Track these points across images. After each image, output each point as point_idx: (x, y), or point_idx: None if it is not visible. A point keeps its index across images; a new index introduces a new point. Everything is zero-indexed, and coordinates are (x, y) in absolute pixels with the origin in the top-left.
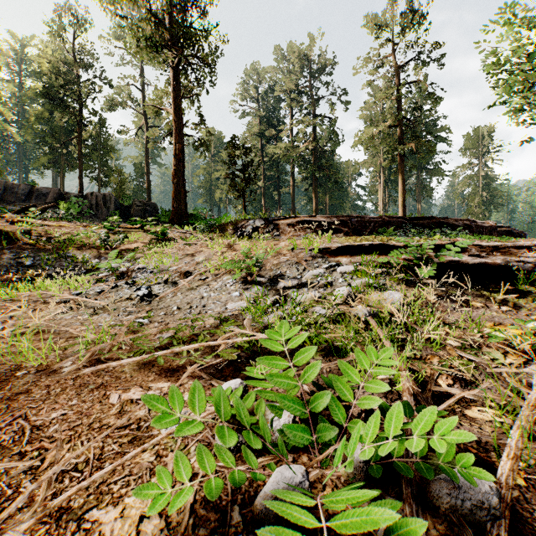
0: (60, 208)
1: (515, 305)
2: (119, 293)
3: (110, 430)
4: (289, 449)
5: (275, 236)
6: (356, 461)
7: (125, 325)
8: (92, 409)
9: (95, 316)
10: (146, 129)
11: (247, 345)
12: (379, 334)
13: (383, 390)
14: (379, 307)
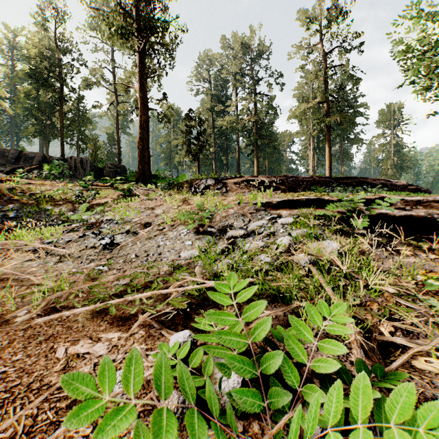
0: (44, 169)
1: None
2: (85, 242)
3: (47, 394)
4: (238, 414)
5: (223, 193)
6: (313, 435)
7: (84, 273)
8: (36, 365)
9: (59, 264)
10: (117, 104)
11: (197, 293)
12: (321, 281)
13: (340, 352)
14: (319, 256)
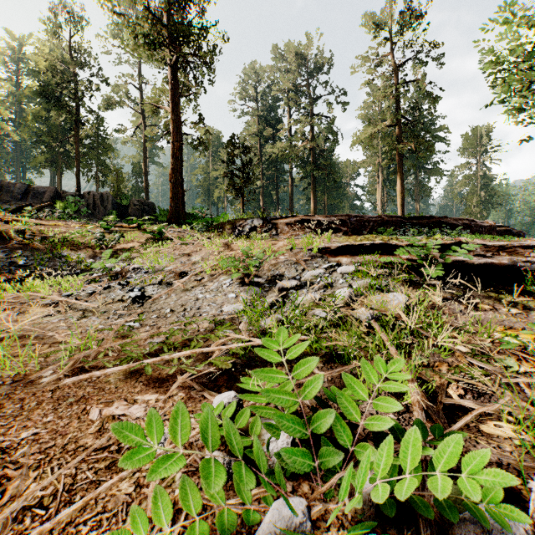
0: (57, 207)
1: (524, 307)
2: (111, 294)
3: (85, 454)
4: (288, 476)
5: (273, 236)
6: (365, 493)
7: (113, 329)
8: (69, 426)
9: (83, 320)
10: (144, 128)
11: (243, 352)
12: (384, 339)
13: (394, 410)
14: (383, 310)
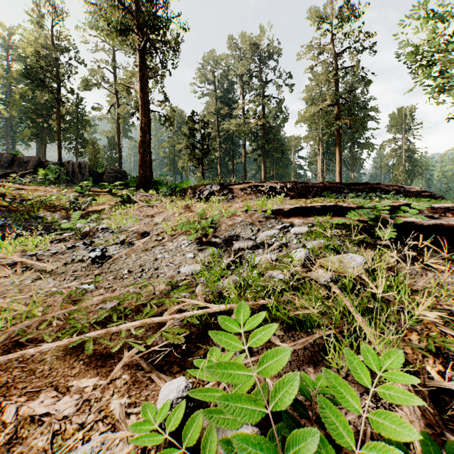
0: (39, 174)
1: None
2: (74, 254)
3: None
4: None
5: (229, 199)
6: None
7: (63, 294)
8: None
9: (38, 282)
10: (117, 106)
11: (198, 321)
12: (347, 305)
13: (407, 437)
14: (340, 272)
